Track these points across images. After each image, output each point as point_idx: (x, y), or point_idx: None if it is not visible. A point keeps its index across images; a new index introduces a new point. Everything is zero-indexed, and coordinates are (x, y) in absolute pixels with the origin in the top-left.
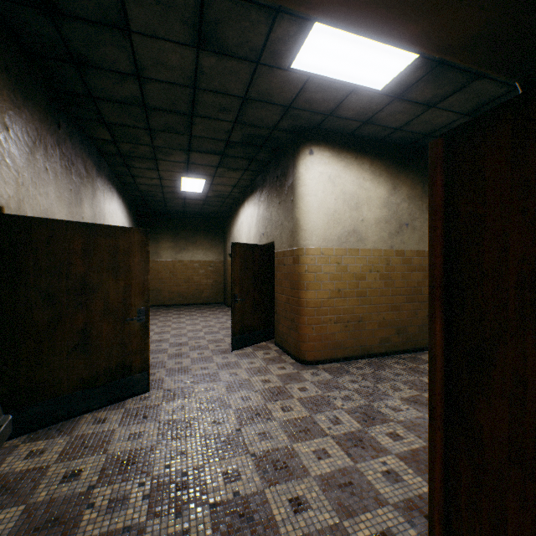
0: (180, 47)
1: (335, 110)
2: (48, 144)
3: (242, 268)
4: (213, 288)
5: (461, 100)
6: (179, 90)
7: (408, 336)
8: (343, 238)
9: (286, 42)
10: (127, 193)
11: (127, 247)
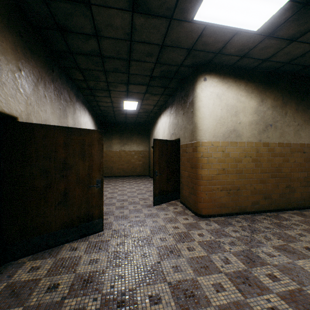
0: (121, 12)
1: (222, 49)
2: (46, 81)
3: (160, 154)
4: (142, 166)
5: None
6: (121, 43)
7: (272, 200)
8: (226, 135)
9: (191, 0)
10: (94, 112)
11: (90, 141)
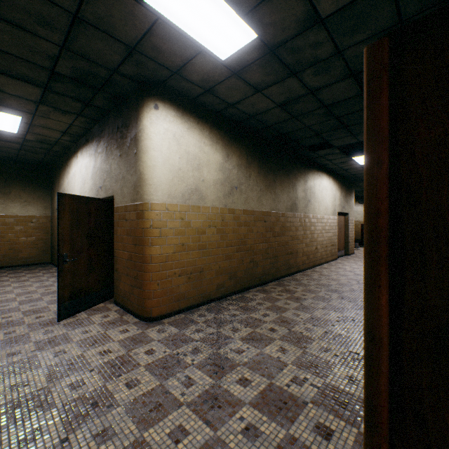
0: None
1: (182, 68)
2: None
3: (74, 223)
4: (37, 247)
5: (279, 91)
6: None
7: (237, 279)
8: (187, 195)
9: None
10: None
11: None
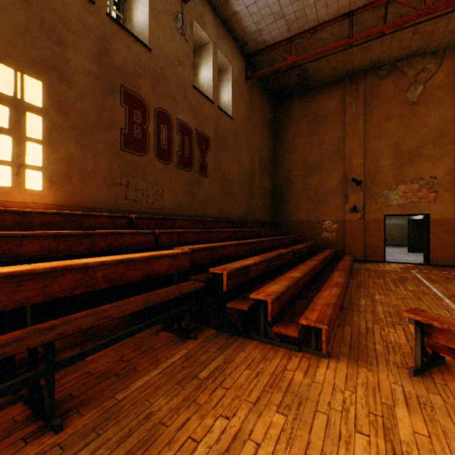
0: None
1: None
2: None
3: (412, 227)
4: (401, 237)
5: None
6: None
7: None
8: None
9: None
10: None
11: None
